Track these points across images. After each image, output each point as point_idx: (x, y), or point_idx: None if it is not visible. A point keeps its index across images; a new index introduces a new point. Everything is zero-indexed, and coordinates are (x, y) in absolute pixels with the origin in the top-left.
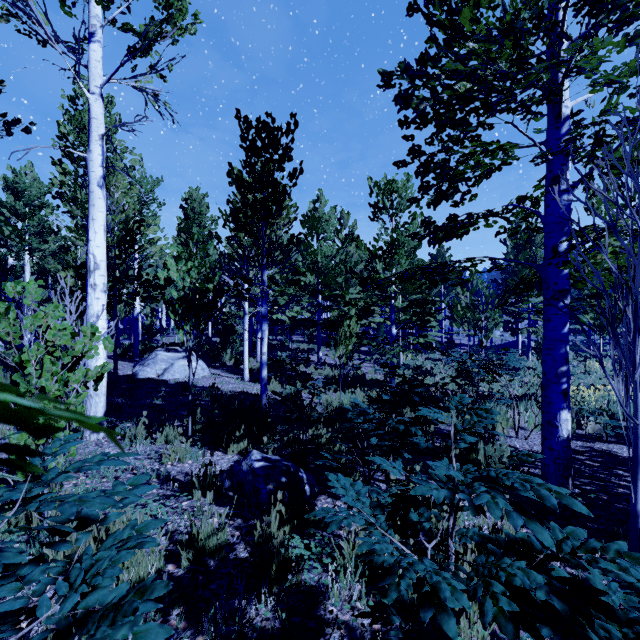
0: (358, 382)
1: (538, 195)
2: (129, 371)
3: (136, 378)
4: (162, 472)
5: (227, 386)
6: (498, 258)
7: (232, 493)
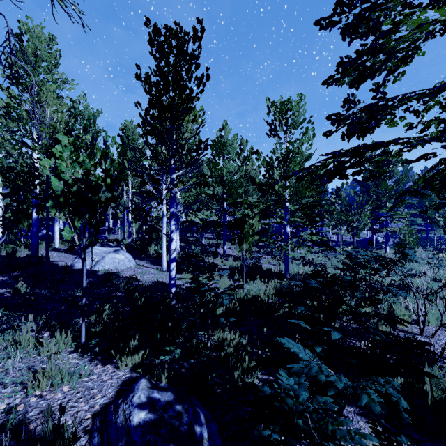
0: (257, 273)
1: None
2: (69, 262)
3: (69, 269)
4: (9, 420)
5: (147, 276)
6: (440, 140)
7: None
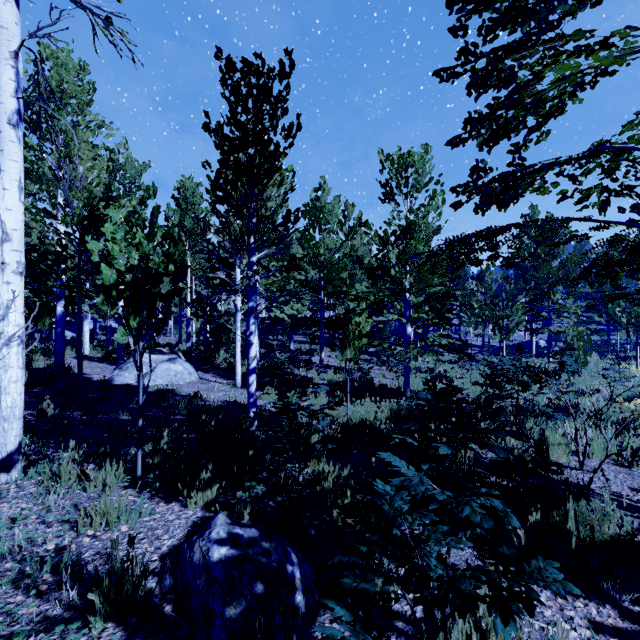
0: (367, 390)
1: (629, 138)
2: (106, 376)
3: (109, 385)
4: (63, 560)
5: (215, 394)
6: (591, 219)
7: (171, 608)
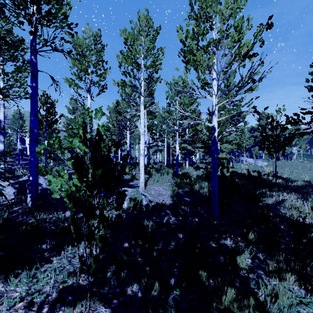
0: None
1: None
2: None
3: None
4: None
5: None
6: None
7: None
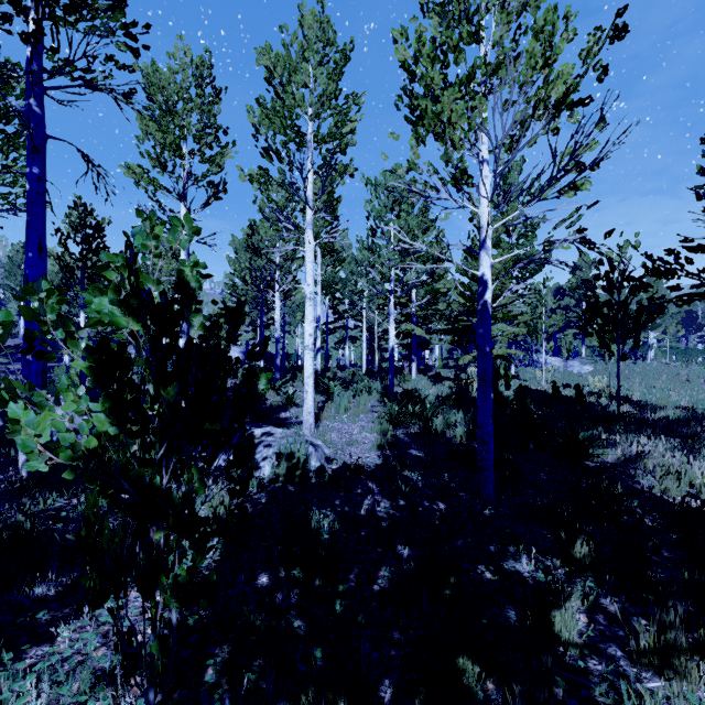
0: None
1: None
2: None
3: None
4: None
5: None
6: None
7: None
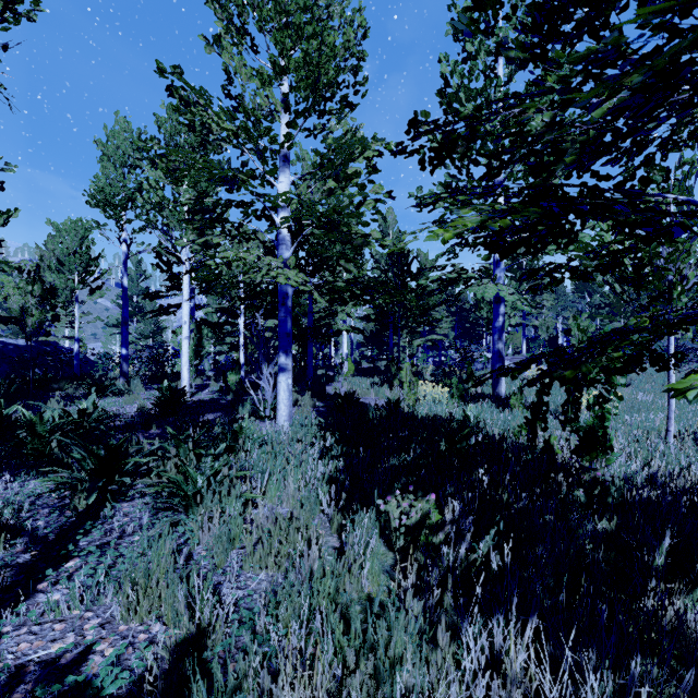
0: None
1: None
2: None
3: None
4: None
5: None
6: None
7: None
